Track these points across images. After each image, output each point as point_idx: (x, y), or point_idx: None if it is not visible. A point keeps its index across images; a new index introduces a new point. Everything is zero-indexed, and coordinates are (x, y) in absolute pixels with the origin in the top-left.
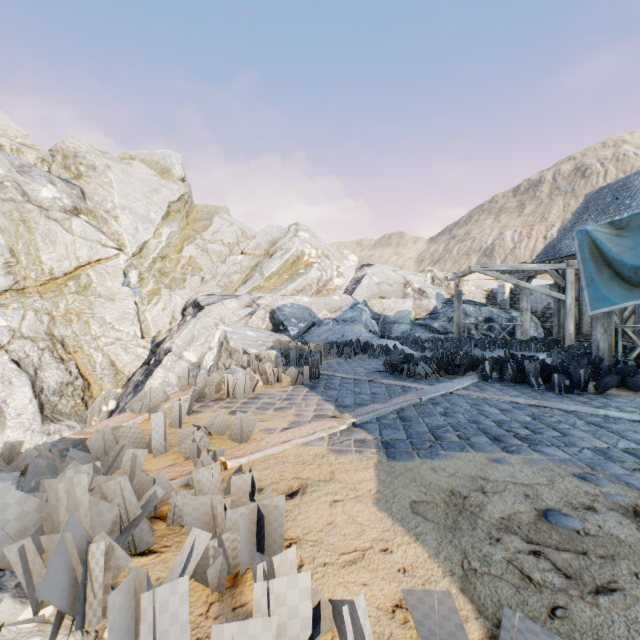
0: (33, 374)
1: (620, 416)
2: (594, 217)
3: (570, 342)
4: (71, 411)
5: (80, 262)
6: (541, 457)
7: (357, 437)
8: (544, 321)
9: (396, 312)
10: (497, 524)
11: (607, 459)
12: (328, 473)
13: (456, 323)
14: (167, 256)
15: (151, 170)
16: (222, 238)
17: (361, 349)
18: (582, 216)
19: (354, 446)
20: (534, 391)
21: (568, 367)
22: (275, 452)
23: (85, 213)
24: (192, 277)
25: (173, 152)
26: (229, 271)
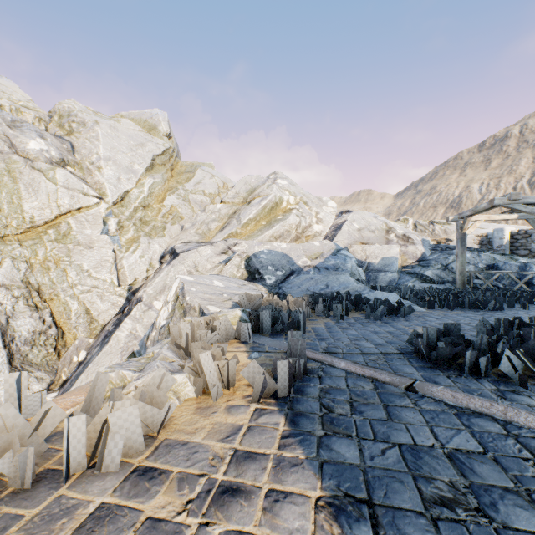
0: (4, 323)
1: None
2: None
3: None
4: (42, 361)
5: (61, 210)
6: None
7: None
8: None
9: (381, 259)
10: None
11: None
12: None
13: (459, 271)
14: (149, 205)
15: (138, 126)
16: (203, 189)
17: (352, 304)
18: None
19: None
20: None
21: None
22: None
23: (72, 165)
24: (172, 225)
25: (160, 111)
26: (208, 219)
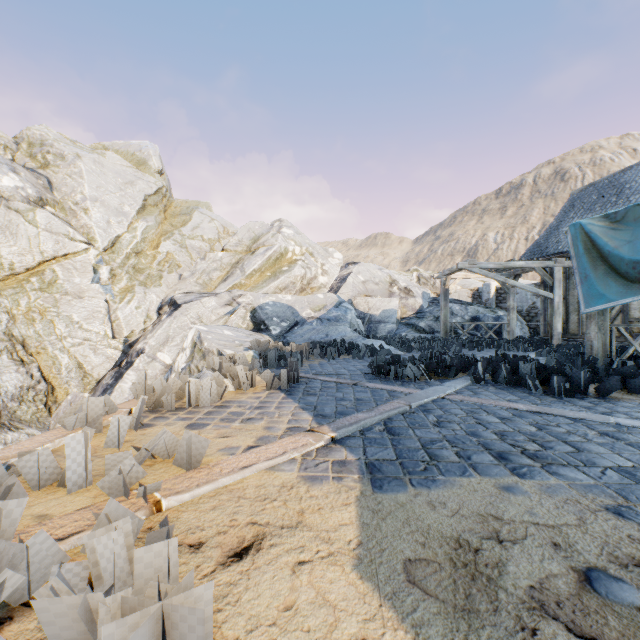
0: None
1: (634, 424)
2: (580, 215)
3: (558, 341)
4: (32, 418)
5: (44, 256)
6: (560, 482)
7: (336, 457)
8: (529, 320)
9: (382, 311)
10: (527, 600)
11: (639, 483)
12: (295, 514)
13: (443, 322)
14: (142, 252)
15: (126, 161)
16: (202, 234)
17: (346, 349)
18: (568, 214)
19: (332, 471)
20: (532, 395)
21: (564, 368)
22: (231, 482)
23: (52, 204)
24: (169, 274)
25: (150, 143)
26: (209, 268)
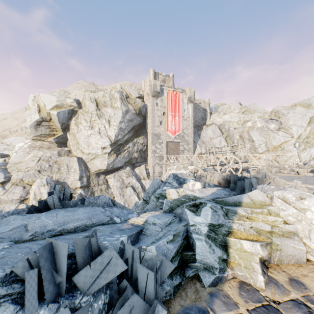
0: None
1: None
2: None
3: None
4: None
5: (281, 142)
6: None
7: None
8: None
9: None
10: None
11: None
12: None
13: None
14: (308, 136)
15: (302, 108)
16: None
17: None
18: None
19: None
20: None
21: None
22: None
23: (281, 128)
24: None
25: (312, 97)
26: None
